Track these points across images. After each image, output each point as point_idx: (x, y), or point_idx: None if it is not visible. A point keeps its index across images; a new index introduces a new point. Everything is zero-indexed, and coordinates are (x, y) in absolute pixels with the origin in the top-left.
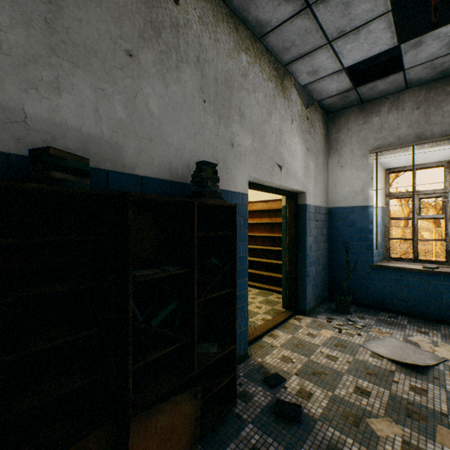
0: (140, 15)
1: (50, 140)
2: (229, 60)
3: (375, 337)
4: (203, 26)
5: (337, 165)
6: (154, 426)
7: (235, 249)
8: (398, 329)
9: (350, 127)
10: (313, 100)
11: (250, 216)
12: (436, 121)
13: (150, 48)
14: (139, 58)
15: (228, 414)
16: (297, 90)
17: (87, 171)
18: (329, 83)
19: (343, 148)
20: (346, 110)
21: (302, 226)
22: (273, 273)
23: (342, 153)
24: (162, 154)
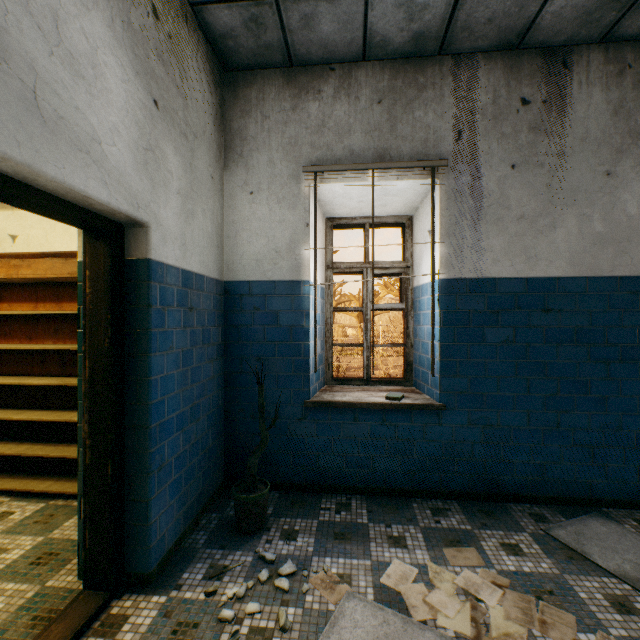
0: None
1: None
2: None
3: (321, 620)
4: None
5: (244, 189)
6: None
7: None
8: (359, 549)
9: (269, 111)
10: None
11: (29, 295)
12: (406, 134)
13: None
14: None
15: None
16: None
17: None
18: None
19: (255, 154)
20: (262, 73)
21: (139, 323)
22: None
23: (252, 164)
24: None
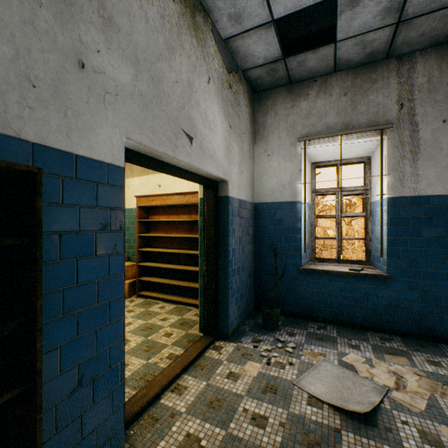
0: None
1: None
2: None
3: (309, 365)
4: None
5: (265, 154)
6: None
7: (36, 284)
8: (330, 345)
9: (278, 110)
10: (237, 66)
11: (166, 212)
12: (363, 111)
13: None
14: None
15: None
16: (217, 41)
17: None
18: (256, 43)
19: (270, 134)
20: (274, 91)
21: (224, 224)
22: (192, 283)
23: (269, 140)
24: None
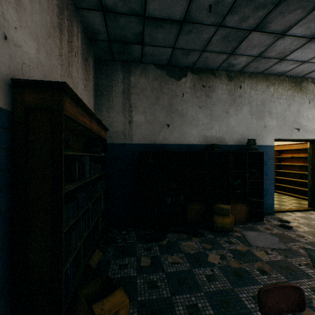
0: (229, 100)
1: (210, 140)
2: (263, 94)
3: None
4: (251, 89)
5: None
6: (235, 207)
7: (263, 167)
8: None
9: None
10: None
11: (290, 152)
12: None
13: (232, 107)
14: (229, 112)
15: (260, 222)
16: (314, 83)
17: (219, 147)
18: None
19: None
20: None
21: None
22: (307, 189)
23: None
24: (235, 137)
